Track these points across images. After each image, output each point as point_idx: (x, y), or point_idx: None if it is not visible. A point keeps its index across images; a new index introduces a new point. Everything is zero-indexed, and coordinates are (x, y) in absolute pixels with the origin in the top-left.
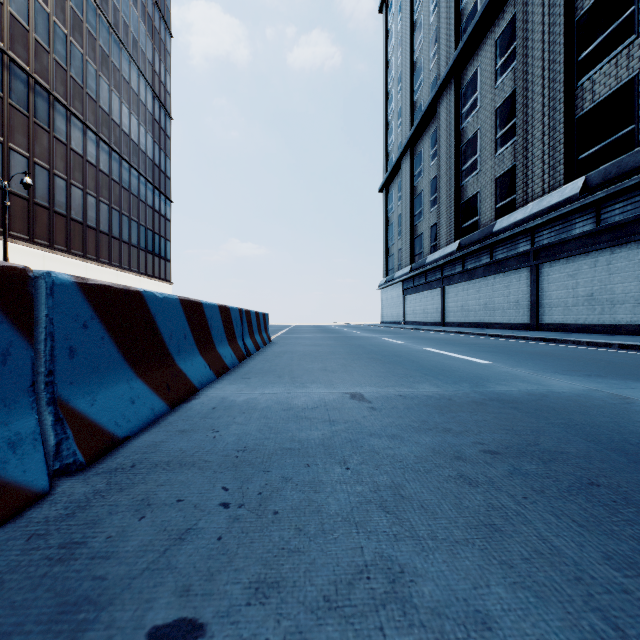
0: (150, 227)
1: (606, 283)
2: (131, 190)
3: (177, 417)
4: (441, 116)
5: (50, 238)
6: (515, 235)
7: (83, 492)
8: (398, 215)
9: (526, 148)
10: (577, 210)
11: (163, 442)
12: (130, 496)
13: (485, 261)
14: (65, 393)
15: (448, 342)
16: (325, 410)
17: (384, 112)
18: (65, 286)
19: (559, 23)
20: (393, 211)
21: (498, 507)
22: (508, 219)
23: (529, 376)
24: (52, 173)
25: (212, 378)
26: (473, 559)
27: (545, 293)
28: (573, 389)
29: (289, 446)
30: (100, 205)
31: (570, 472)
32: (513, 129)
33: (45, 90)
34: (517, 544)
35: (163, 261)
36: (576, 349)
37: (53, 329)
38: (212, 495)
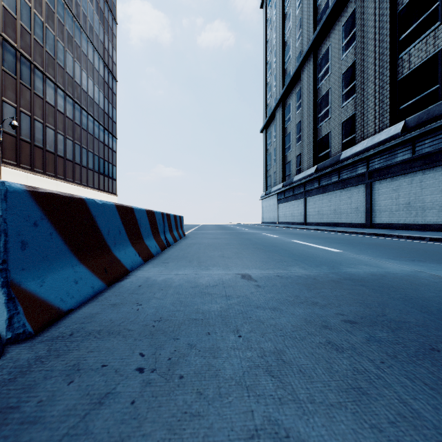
0: (102, 156)
1: (419, 195)
2: (88, 130)
3: (111, 293)
4: (304, 79)
5: (31, 164)
6: (355, 162)
7: (27, 358)
8: (274, 148)
9: (363, 101)
10: (399, 144)
11: (98, 314)
12: (64, 362)
13: (334, 180)
14: (17, 277)
15: (309, 236)
16: (222, 287)
17: (264, 77)
18: (17, 193)
19: (386, 14)
20: (270, 145)
21: (362, 371)
22: (350, 151)
23: (370, 261)
24: (33, 118)
25: (140, 263)
26: (347, 423)
27: (376, 202)
28: (403, 271)
29: (194, 317)
30: (66, 141)
31: (414, 339)
32: (354, 88)
33: (28, 60)
34: (382, 407)
35: (111, 180)
36: (400, 241)
37: (6, 227)
38: (131, 360)
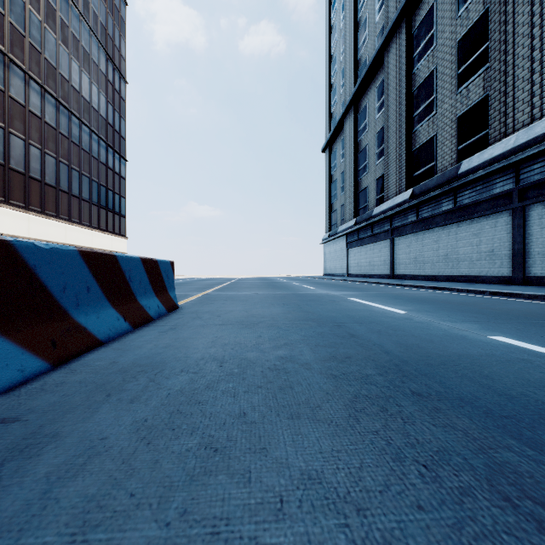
0: (103, 183)
1: None
2: (82, 146)
3: None
4: (389, 64)
5: None
6: (491, 174)
7: None
8: (341, 172)
9: (504, 72)
10: None
11: None
12: None
13: (446, 208)
14: None
15: (478, 310)
16: None
17: (327, 76)
18: None
19: None
20: (336, 169)
21: None
22: (480, 157)
23: None
24: None
25: None
26: None
27: (536, 240)
28: None
29: None
30: (46, 157)
31: None
32: (482, 57)
33: None
34: None
35: (117, 216)
36: None
37: None
38: None
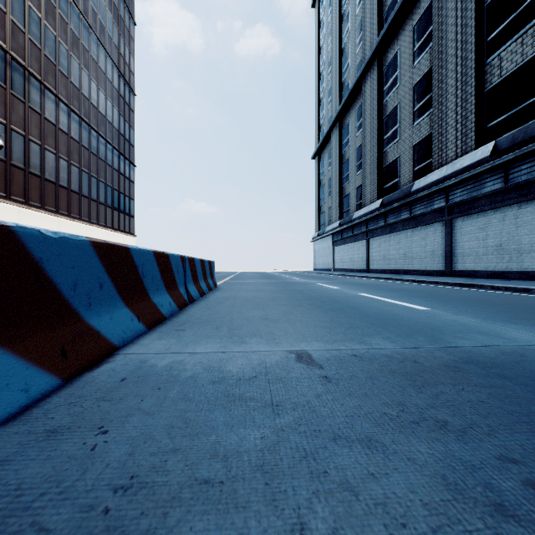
0: (116, 187)
1: (514, 235)
2: (99, 155)
3: (64, 399)
4: (366, 93)
5: (25, 195)
6: (431, 194)
7: None
8: (328, 178)
9: (441, 118)
10: (487, 171)
11: (2, 464)
12: None
13: (404, 216)
14: None
15: (378, 287)
16: (266, 382)
17: (316, 91)
18: None
19: (471, 8)
20: (324, 175)
21: None
22: (425, 180)
23: (481, 326)
24: (27, 139)
25: (141, 331)
26: None
27: (458, 244)
28: None
29: (206, 473)
30: (71, 168)
31: None
32: (429, 102)
33: (21, 66)
34: None
35: (127, 217)
36: (500, 294)
37: None
38: None
